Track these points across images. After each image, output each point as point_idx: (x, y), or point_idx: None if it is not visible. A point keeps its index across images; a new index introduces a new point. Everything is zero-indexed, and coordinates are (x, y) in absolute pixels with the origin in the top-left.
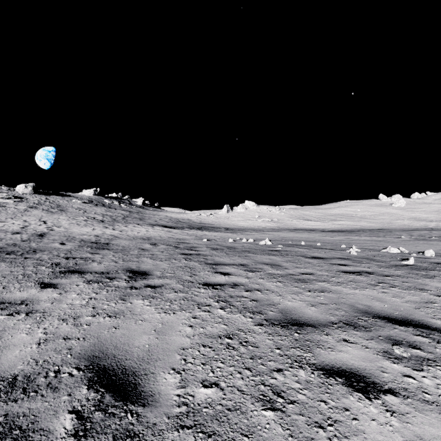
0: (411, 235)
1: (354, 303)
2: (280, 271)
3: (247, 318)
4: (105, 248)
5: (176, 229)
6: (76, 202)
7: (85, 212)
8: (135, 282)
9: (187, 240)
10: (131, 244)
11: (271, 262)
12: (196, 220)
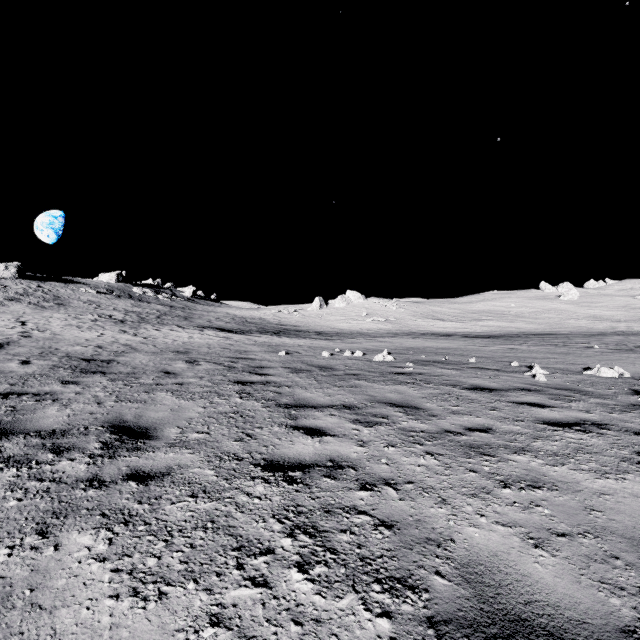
0: (603, 343)
1: (635, 530)
2: (424, 424)
3: (374, 614)
4: (98, 371)
5: (238, 335)
6: (87, 291)
7: (98, 307)
8: (109, 461)
9: (252, 353)
10: (151, 362)
11: (402, 399)
12: (273, 319)
